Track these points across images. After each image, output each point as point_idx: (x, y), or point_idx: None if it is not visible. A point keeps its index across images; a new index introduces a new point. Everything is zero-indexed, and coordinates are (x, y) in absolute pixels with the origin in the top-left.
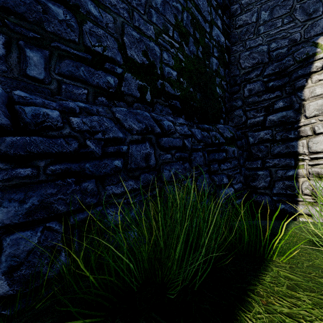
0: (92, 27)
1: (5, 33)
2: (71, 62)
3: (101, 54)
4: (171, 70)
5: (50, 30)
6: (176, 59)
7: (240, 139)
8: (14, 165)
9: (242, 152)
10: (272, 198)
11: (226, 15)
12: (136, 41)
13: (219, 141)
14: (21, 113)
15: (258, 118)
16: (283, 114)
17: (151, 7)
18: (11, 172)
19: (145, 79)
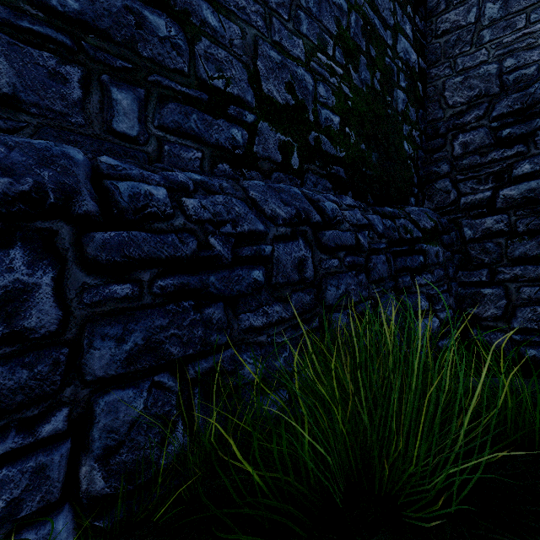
0: (208, 46)
1: (81, 63)
2: (178, 107)
3: (222, 92)
4: (331, 115)
5: (147, 54)
6: (338, 95)
7: (447, 232)
8: (106, 279)
9: (451, 254)
10: (510, 336)
11: (420, 14)
12: (276, 66)
13: (412, 235)
14: (114, 193)
15: (480, 194)
16: (531, 186)
17: (300, 7)
18: (103, 291)
19: (289, 131)
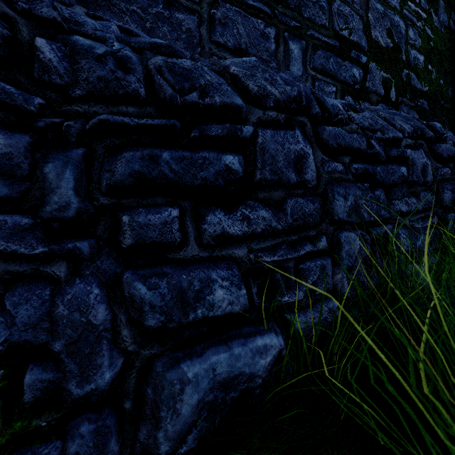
0: (339, 5)
1: (275, 25)
2: (322, 53)
3: (347, 40)
4: (418, 54)
5: (306, 15)
6: (423, 36)
7: None
8: (329, 159)
9: None
10: None
11: None
12: (380, 16)
13: None
14: (324, 103)
15: None
16: None
17: None
18: (331, 165)
19: (389, 69)
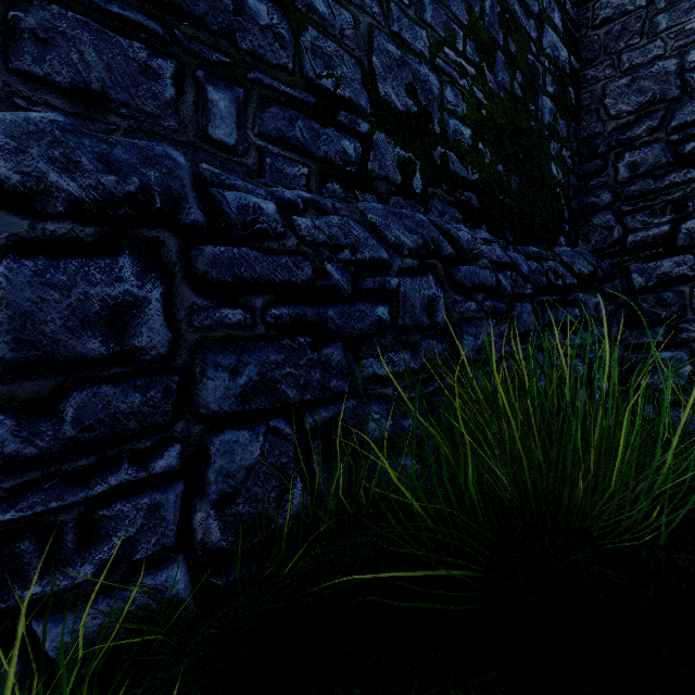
0: (316, 37)
1: (174, 55)
2: (281, 112)
3: (331, 94)
4: (461, 126)
5: (246, 46)
6: (470, 101)
7: (609, 279)
8: (216, 302)
9: (615, 308)
10: None
11: None
12: (395, 64)
13: (565, 281)
14: (221, 203)
15: (655, 230)
16: None
17: None
18: (213, 315)
19: (410, 145)
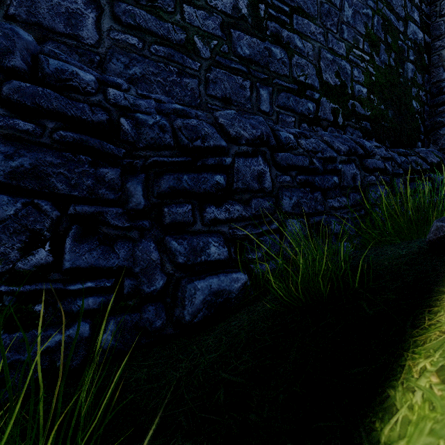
0: (297, 59)
1: (250, 79)
2: (284, 95)
3: (303, 83)
4: (361, 88)
5: (272, 69)
6: (366, 74)
7: None
8: (281, 173)
9: None
10: None
11: (426, 1)
12: (330, 63)
13: (422, 167)
14: (279, 137)
15: None
16: None
17: (343, 23)
18: (282, 178)
19: (337, 101)
